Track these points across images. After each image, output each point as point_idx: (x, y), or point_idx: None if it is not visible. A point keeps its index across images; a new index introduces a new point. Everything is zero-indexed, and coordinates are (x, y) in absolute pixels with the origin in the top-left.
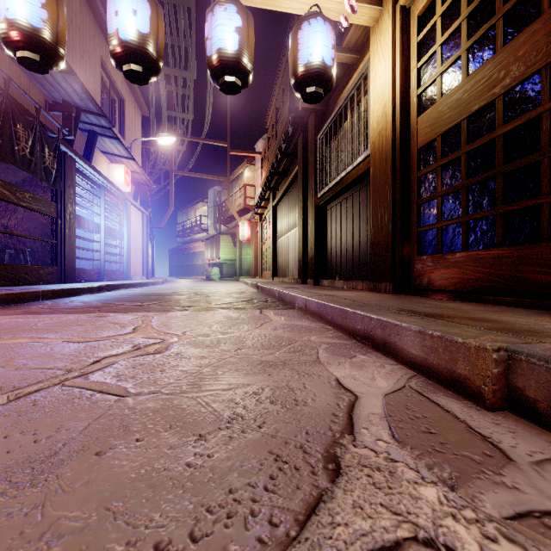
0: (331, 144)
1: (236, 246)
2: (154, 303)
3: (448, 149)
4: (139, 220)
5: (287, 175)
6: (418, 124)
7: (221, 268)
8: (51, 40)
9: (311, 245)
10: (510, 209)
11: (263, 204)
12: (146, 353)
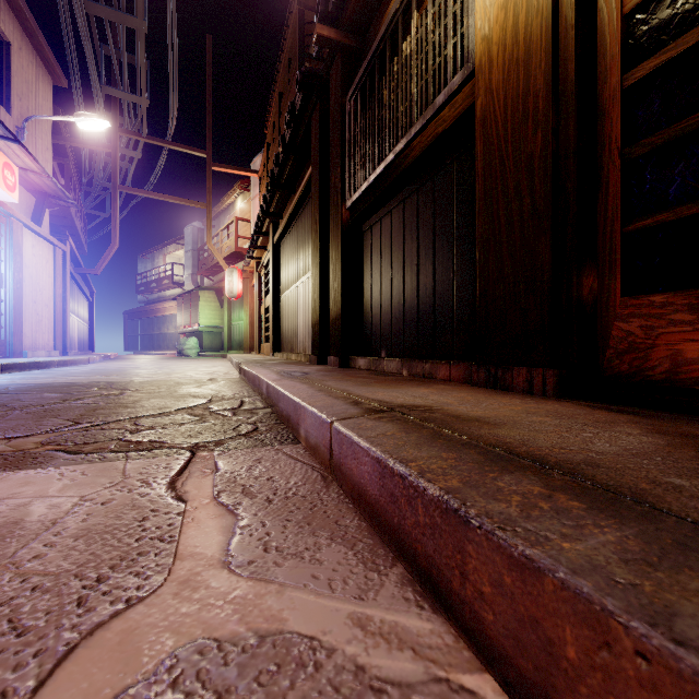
0: (374, 99)
1: (223, 307)
2: None
3: None
4: (46, 257)
5: (294, 190)
6: None
7: (201, 338)
8: None
9: (334, 295)
10: None
11: (261, 242)
12: None
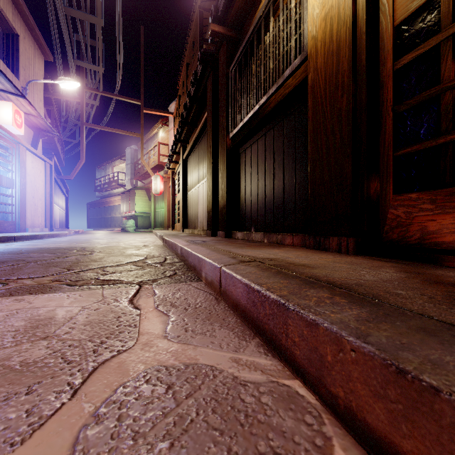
0: (247, 71)
1: (151, 200)
2: None
3: None
4: (40, 169)
5: (196, 125)
6: None
7: (136, 220)
8: None
9: (222, 193)
10: None
11: (175, 158)
12: None
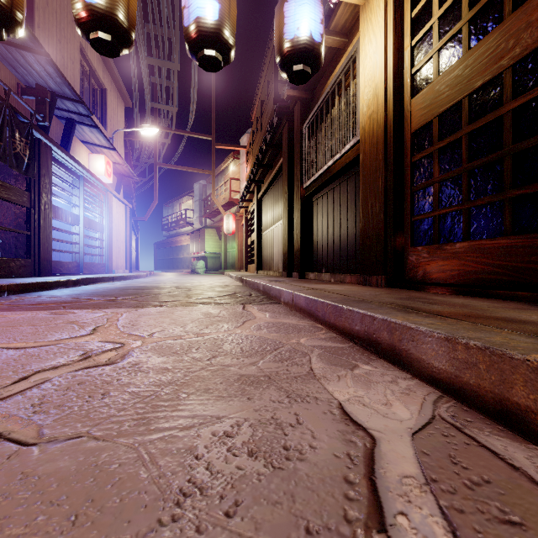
0: (318, 132)
1: (221, 240)
2: (129, 298)
3: (447, 131)
4: (122, 213)
5: (272, 167)
6: (412, 106)
7: (206, 261)
8: (4, 1)
9: (296, 237)
10: (520, 193)
11: (248, 197)
12: (95, 364)
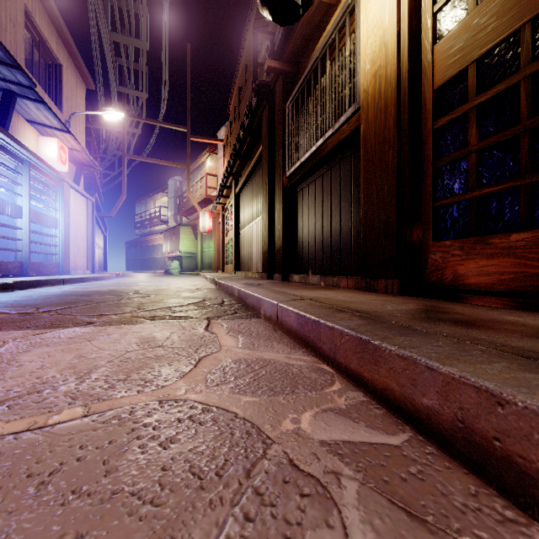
0: (304, 109)
1: (197, 239)
2: (56, 309)
3: (491, 79)
4: (82, 207)
5: (250, 158)
6: (435, 54)
7: (181, 261)
8: None
9: (278, 234)
10: None
11: (225, 193)
12: None
